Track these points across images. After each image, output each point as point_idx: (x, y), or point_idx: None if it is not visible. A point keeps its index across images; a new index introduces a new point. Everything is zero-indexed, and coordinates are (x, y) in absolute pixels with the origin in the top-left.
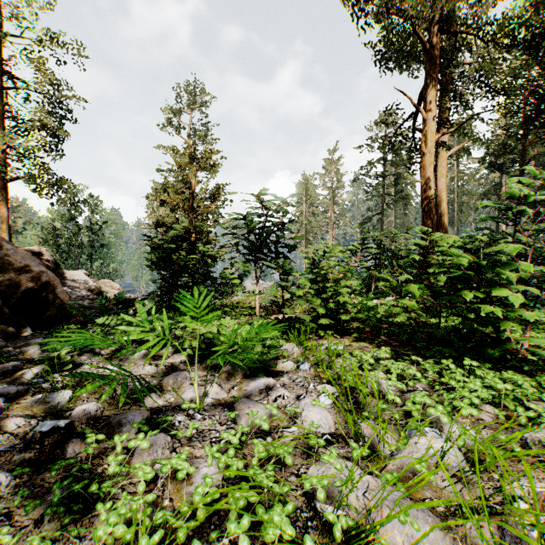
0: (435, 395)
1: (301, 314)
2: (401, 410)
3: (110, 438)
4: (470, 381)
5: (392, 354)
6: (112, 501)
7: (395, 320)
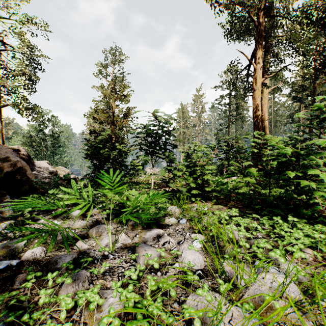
0: (271, 241)
1: (180, 187)
2: (248, 251)
3: (48, 273)
4: (294, 231)
5: (240, 213)
6: (41, 325)
7: (239, 191)
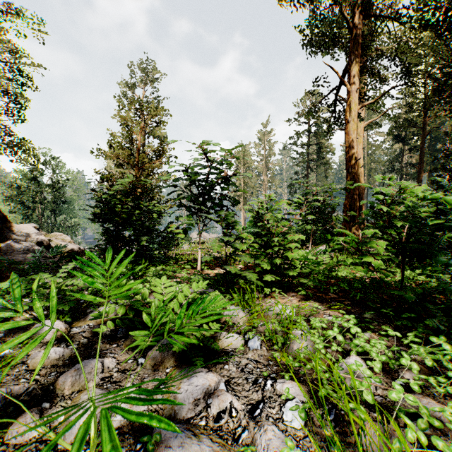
0: (450, 404)
1: (243, 266)
2: None
3: None
4: None
5: (358, 323)
6: None
7: (340, 274)
